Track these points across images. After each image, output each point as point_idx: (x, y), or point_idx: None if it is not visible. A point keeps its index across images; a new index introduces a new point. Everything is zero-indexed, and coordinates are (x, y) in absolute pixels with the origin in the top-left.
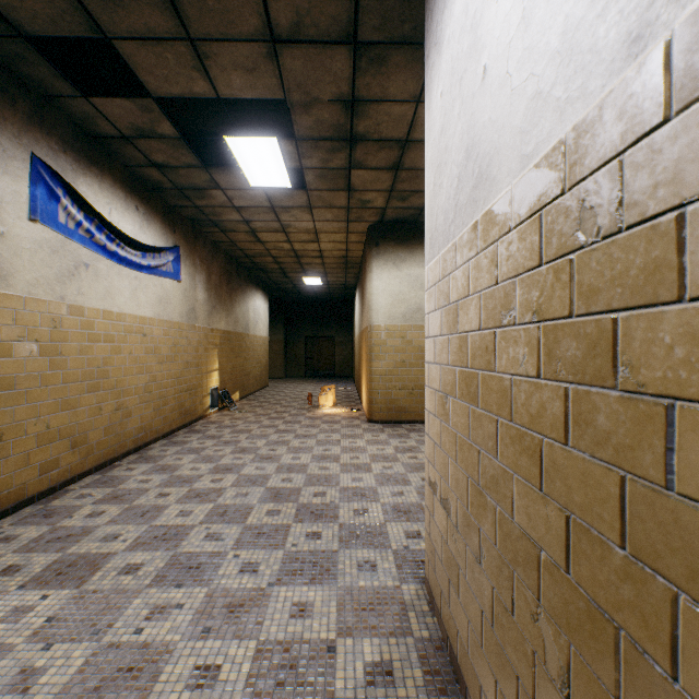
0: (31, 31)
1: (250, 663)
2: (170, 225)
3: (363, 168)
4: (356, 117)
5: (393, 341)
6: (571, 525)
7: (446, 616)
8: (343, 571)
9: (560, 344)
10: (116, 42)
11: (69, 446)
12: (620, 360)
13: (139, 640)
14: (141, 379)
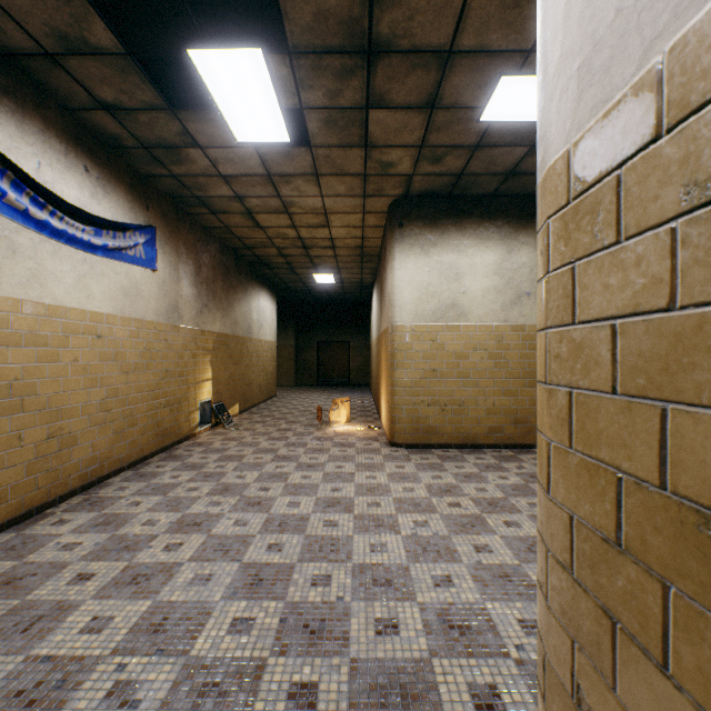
0: None
1: None
2: (141, 199)
3: (385, 107)
4: (377, 2)
5: (421, 345)
6: None
7: None
8: None
9: None
10: None
11: None
12: None
13: None
14: (93, 394)
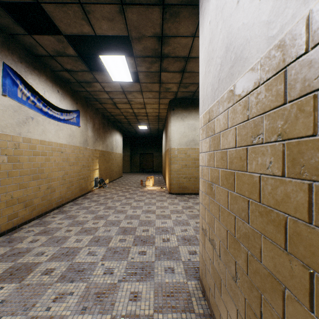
0: None
1: None
2: (75, 100)
3: (166, 71)
4: (163, 45)
5: (181, 155)
6: (315, 280)
7: (212, 303)
8: (157, 273)
9: (304, 154)
10: (43, 4)
11: (23, 206)
12: None
13: (48, 314)
14: (60, 173)
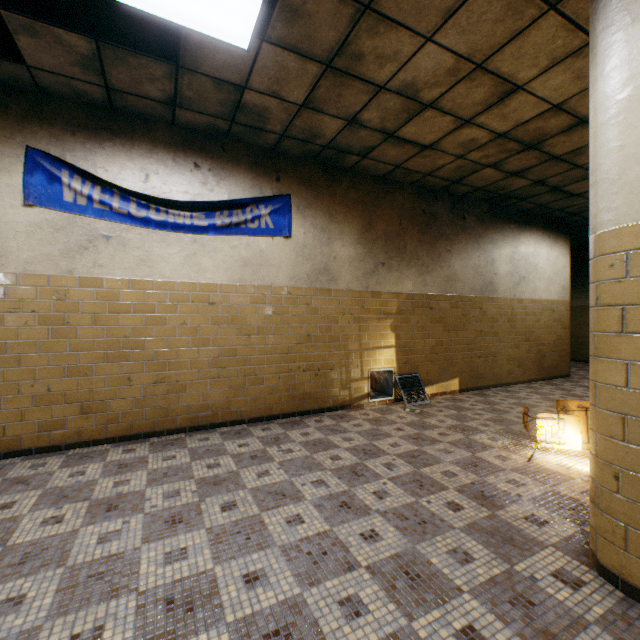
0: None
1: None
2: (268, 173)
3: None
4: None
5: None
6: None
7: None
8: None
9: None
10: None
11: (80, 410)
12: None
13: None
14: (205, 352)
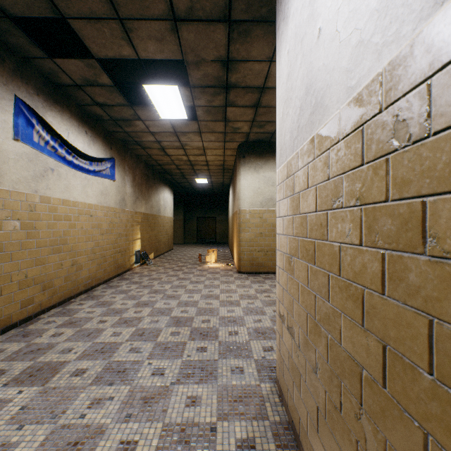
0: (13, 13)
1: (158, 439)
2: (108, 144)
3: (234, 106)
4: (230, 72)
5: (254, 220)
6: (387, 353)
7: (291, 407)
8: (221, 374)
9: (378, 221)
10: (70, 20)
11: (40, 289)
12: (429, 233)
13: (82, 423)
14: (89, 245)
